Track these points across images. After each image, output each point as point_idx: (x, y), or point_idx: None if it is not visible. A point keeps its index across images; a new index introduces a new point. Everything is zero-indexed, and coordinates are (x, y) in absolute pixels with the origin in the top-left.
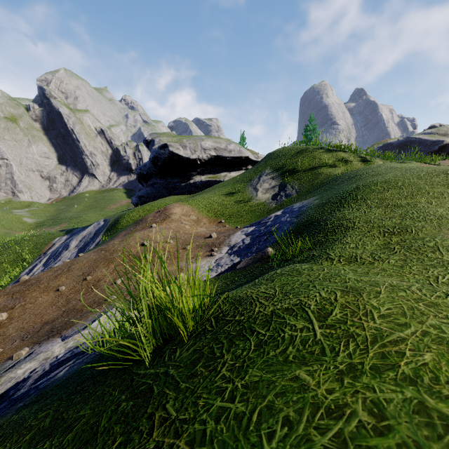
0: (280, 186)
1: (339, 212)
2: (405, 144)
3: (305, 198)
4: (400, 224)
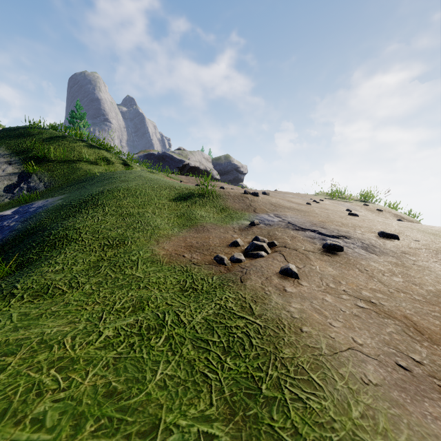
0: (21, 176)
1: (72, 219)
2: (163, 157)
3: (53, 195)
4: (123, 235)
